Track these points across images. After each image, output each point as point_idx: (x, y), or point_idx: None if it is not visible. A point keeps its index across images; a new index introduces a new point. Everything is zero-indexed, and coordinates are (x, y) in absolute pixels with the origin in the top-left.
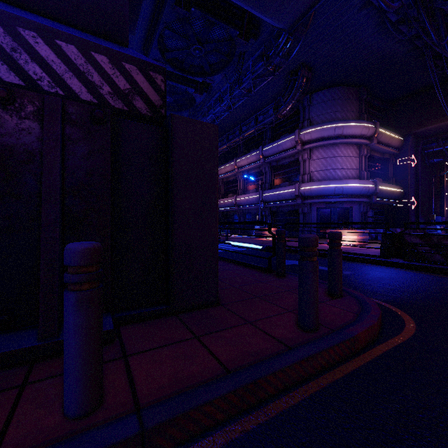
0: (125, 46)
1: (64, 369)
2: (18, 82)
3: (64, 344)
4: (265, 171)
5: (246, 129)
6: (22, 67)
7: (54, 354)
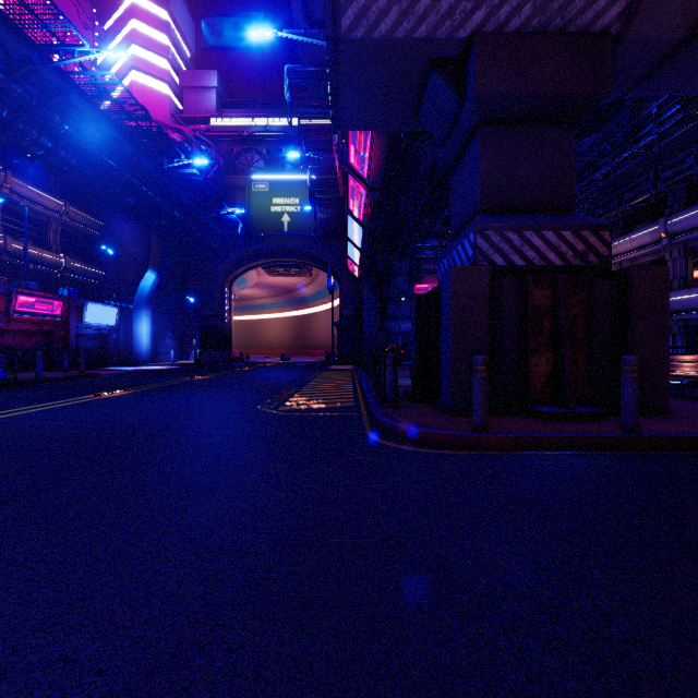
0: (571, 212)
1: (624, 410)
2: (523, 264)
3: (624, 399)
4: (672, 258)
5: (631, 195)
6: (525, 254)
7: (577, 418)
